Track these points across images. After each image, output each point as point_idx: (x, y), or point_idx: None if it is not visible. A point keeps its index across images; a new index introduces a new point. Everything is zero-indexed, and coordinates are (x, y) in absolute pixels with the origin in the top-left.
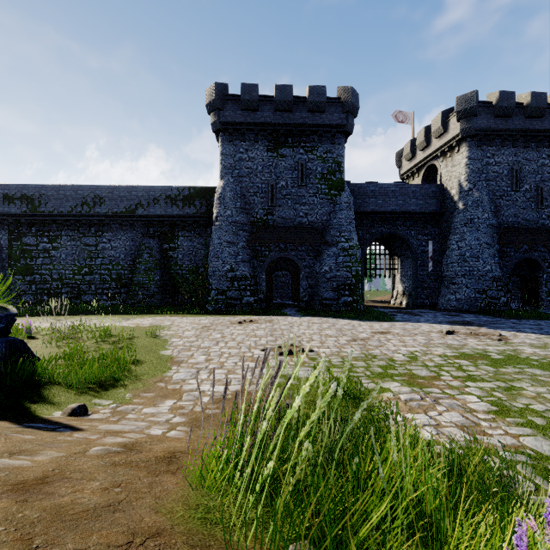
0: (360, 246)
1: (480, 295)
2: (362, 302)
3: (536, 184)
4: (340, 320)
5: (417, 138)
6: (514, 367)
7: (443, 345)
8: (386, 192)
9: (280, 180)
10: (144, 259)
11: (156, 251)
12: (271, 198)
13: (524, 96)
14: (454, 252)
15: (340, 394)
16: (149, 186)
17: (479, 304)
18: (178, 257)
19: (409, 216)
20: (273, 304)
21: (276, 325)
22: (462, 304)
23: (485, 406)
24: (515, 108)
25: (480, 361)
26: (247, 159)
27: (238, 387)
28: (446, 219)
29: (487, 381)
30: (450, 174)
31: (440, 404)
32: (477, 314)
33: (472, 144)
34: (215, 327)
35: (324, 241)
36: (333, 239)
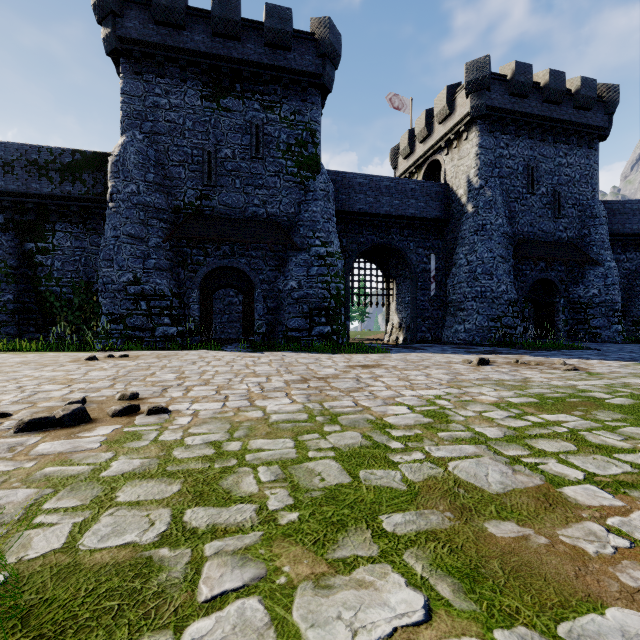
0: (344, 259)
1: (494, 323)
2: (345, 334)
3: (553, 187)
4: (303, 354)
5: (416, 126)
6: None
7: (486, 381)
8: (378, 186)
9: (223, 146)
10: None
11: (8, 252)
12: (209, 172)
13: (542, 75)
14: (462, 268)
15: None
16: None
17: (493, 335)
18: (53, 265)
19: (407, 221)
20: (213, 339)
21: (165, 361)
22: (473, 336)
23: None
24: (531, 88)
25: (602, 413)
26: (167, 106)
27: None
28: (452, 228)
29: None
30: (457, 170)
31: None
32: (494, 347)
33: (483, 128)
34: (7, 368)
35: (289, 241)
36: (303, 241)
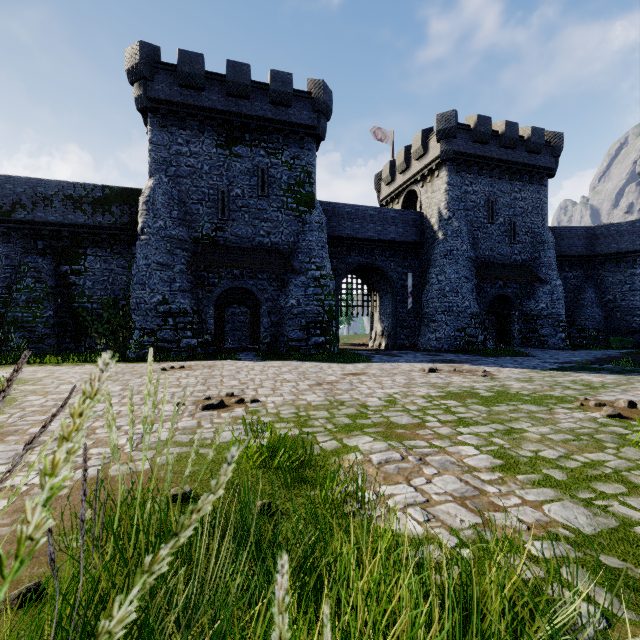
0: (335, 277)
1: (460, 333)
2: (336, 343)
3: (510, 218)
4: (307, 363)
5: (396, 159)
6: (507, 404)
7: (426, 384)
8: (363, 215)
9: (234, 186)
10: (26, 285)
11: (48, 274)
12: (222, 208)
13: (499, 124)
14: (434, 286)
15: (34, 525)
16: (36, 179)
17: (458, 343)
18: (85, 284)
19: (388, 245)
20: (225, 348)
21: (217, 371)
22: (442, 344)
23: (487, 459)
24: (491, 136)
25: (470, 400)
26: (188, 154)
27: (95, 470)
28: (426, 251)
29: (482, 424)
30: (430, 201)
31: (428, 464)
32: (457, 354)
33: (451, 169)
34: (119, 377)
35: (290, 267)
36: (301, 266)
